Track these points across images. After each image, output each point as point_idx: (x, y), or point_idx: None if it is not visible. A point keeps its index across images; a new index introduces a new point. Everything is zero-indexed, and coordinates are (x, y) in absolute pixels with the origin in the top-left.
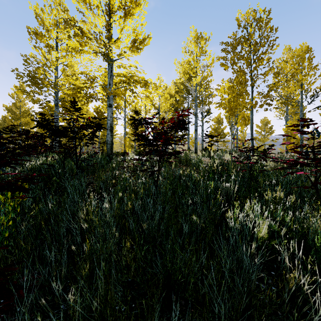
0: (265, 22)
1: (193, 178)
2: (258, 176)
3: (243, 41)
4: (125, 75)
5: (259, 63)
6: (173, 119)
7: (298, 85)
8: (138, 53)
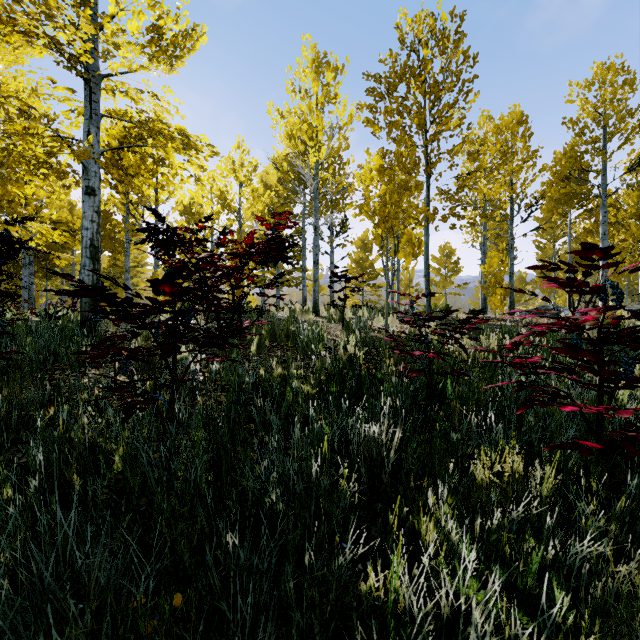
0: (454, 40)
1: (285, 402)
2: (450, 399)
3: (410, 74)
4: (131, 117)
5: (442, 125)
6: (253, 234)
7: (506, 183)
8: (171, 70)
